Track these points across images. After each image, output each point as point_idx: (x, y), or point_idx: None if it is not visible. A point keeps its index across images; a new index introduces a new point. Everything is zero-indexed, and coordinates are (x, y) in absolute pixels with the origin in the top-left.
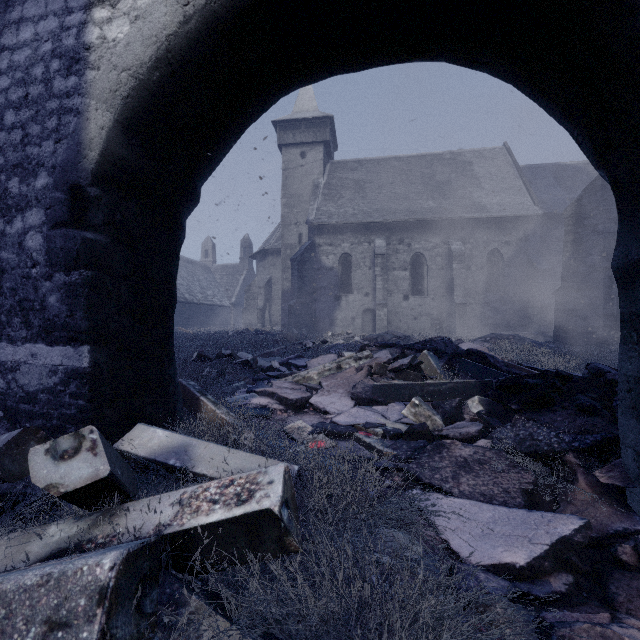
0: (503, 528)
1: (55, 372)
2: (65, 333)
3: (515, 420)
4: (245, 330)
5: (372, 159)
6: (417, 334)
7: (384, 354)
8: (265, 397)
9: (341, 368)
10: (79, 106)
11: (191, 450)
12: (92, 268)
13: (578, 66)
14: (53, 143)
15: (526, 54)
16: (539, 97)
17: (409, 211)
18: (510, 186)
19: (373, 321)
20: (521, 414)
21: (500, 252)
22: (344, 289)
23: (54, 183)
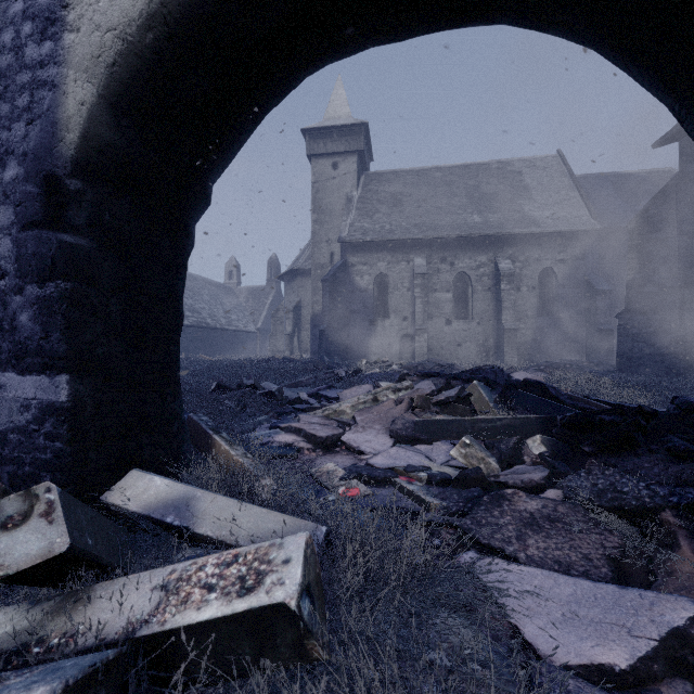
0: (590, 611)
1: (27, 407)
2: (39, 359)
3: (589, 465)
4: (272, 358)
5: (411, 170)
6: (461, 362)
7: (427, 385)
8: (291, 434)
9: (378, 400)
10: (55, 78)
11: (194, 504)
12: (72, 279)
13: (690, 11)
14: (24, 125)
15: (617, 3)
16: (630, 63)
17: (452, 226)
18: (565, 198)
19: (412, 348)
20: (596, 458)
21: (554, 271)
22: (380, 313)
23: (25, 174)
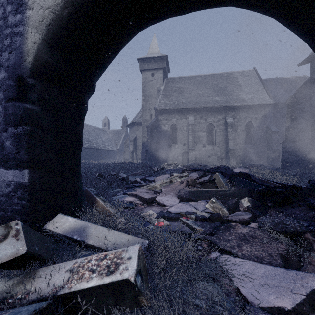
0: (272, 281)
1: (9, 185)
2: (14, 162)
3: (270, 212)
4: (123, 162)
5: (187, 77)
6: (210, 164)
7: (194, 174)
8: (132, 197)
9: (172, 182)
10: (22, 31)
11: (87, 230)
12: (30, 125)
13: None
14: (8, 53)
15: None
16: (290, 24)
17: (206, 102)
18: (257, 89)
19: (187, 158)
20: (273, 208)
21: (252, 123)
22: (173, 142)
23: (8, 76)
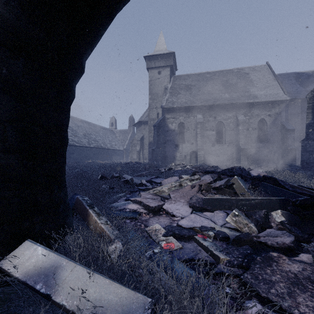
0: None
1: None
2: None
3: None
4: (130, 162)
5: (195, 74)
6: (220, 164)
7: (208, 177)
8: (136, 204)
9: (181, 185)
10: None
11: (59, 272)
12: None
13: None
14: None
15: None
16: None
17: (215, 99)
18: (270, 85)
19: (196, 157)
20: None
21: (265, 120)
22: (180, 141)
23: None
